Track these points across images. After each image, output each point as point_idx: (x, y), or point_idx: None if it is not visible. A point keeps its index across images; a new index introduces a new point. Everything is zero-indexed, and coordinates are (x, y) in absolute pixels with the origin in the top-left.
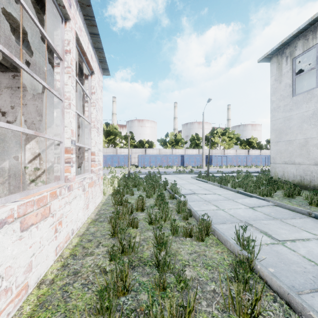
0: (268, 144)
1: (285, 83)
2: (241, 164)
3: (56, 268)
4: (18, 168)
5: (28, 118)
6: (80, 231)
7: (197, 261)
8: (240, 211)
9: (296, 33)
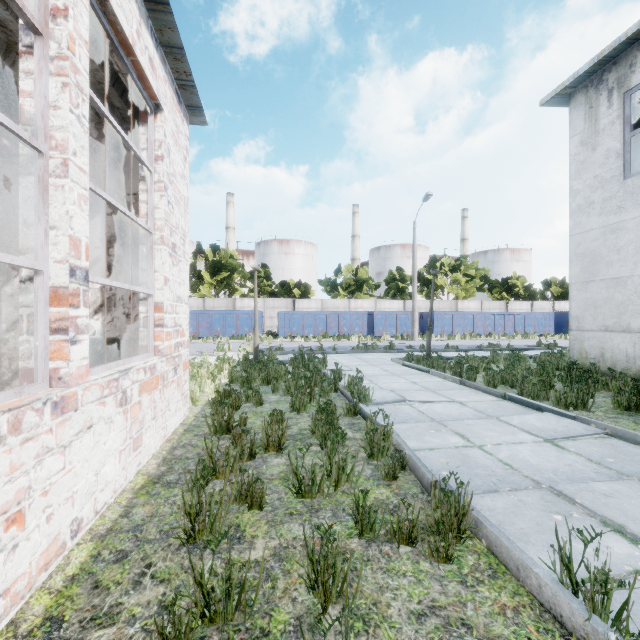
0: (546, 289)
1: (607, 149)
2: (494, 331)
3: None
4: None
5: (8, 221)
6: (104, 518)
7: None
8: (525, 453)
9: (636, 31)
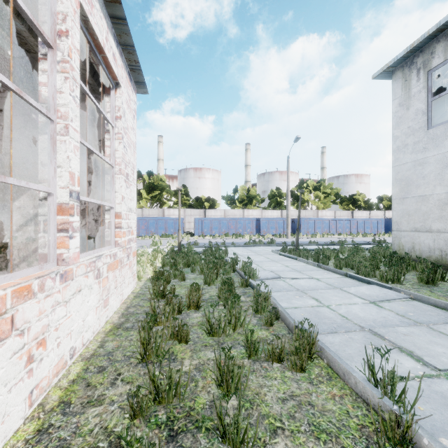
0: (380, 203)
1: (416, 109)
2: (343, 232)
3: (25, 436)
4: (1, 239)
5: (17, 158)
6: (88, 348)
7: (297, 419)
8: (356, 310)
9: (435, 31)
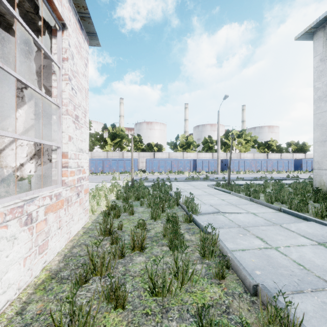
0: (288, 147)
1: None
2: (261, 169)
3: None
4: None
5: None
6: (3, 315)
7: None
8: (309, 254)
9: None
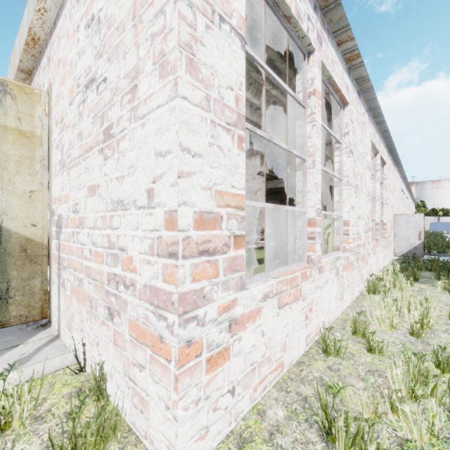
0: None
1: None
2: None
3: None
4: None
5: None
6: None
7: None
8: None
9: None
